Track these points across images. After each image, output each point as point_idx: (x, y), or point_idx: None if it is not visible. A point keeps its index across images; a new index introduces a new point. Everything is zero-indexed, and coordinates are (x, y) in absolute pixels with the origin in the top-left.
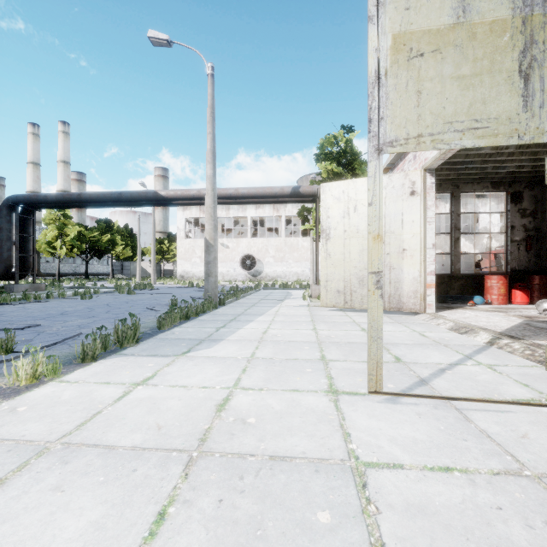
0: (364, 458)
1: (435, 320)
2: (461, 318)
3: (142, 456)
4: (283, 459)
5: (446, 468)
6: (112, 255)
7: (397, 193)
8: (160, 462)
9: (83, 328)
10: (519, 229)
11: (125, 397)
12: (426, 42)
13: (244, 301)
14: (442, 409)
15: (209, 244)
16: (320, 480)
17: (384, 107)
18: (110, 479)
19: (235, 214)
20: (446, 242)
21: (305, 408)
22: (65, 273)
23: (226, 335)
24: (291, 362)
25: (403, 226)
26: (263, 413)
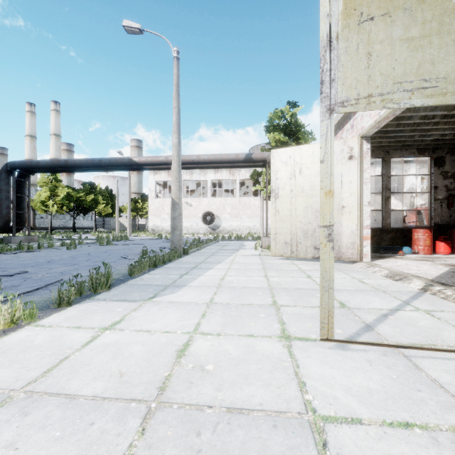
0: (321, 411)
1: (371, 268)
2: (394, 266)
3: (101, 407)
4: (240, 411)
5: (406, 424)
6: (95, 212)
7: (337, 158)
8: (118, 415)
9: (64, 275)
10: (441, 189)
11: (92, 341)
12: (376, 6)
13: (205, 251)
14: (391, 356)
15: (175, 202)
16: (279, 438)
17: (335, 69)
18: (66, 434)
19: (197, 178)
20: (375, 201)
21: (260, 354)
22: (56, 227)
23: (188, 281)
24: (245, 307)
25: (342, 186)
26: (221, 359)
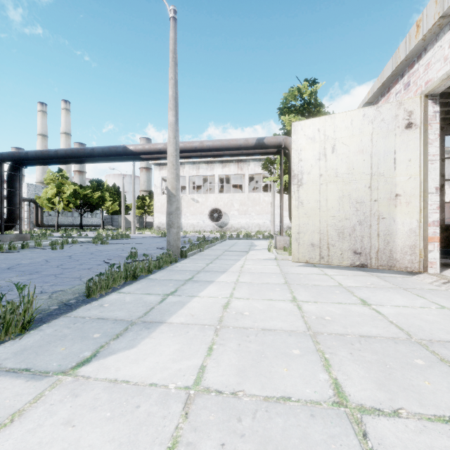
0: None
1: None
2: None
3: None
4: None
5: None
6: (102, 210)
7: (388, 127)
8: None
9: None
10: None
11: None
12: None
13: (208, 252)
14: None
15: (171, 193)
16: None
17: None
18: None
19: (204, 173)
20: None
21: None
22: (64, 225)
23: (170, 311)
24: (276, 418)
25: (396, 166)
26: None
